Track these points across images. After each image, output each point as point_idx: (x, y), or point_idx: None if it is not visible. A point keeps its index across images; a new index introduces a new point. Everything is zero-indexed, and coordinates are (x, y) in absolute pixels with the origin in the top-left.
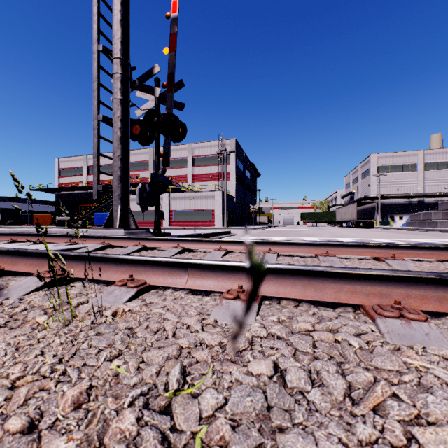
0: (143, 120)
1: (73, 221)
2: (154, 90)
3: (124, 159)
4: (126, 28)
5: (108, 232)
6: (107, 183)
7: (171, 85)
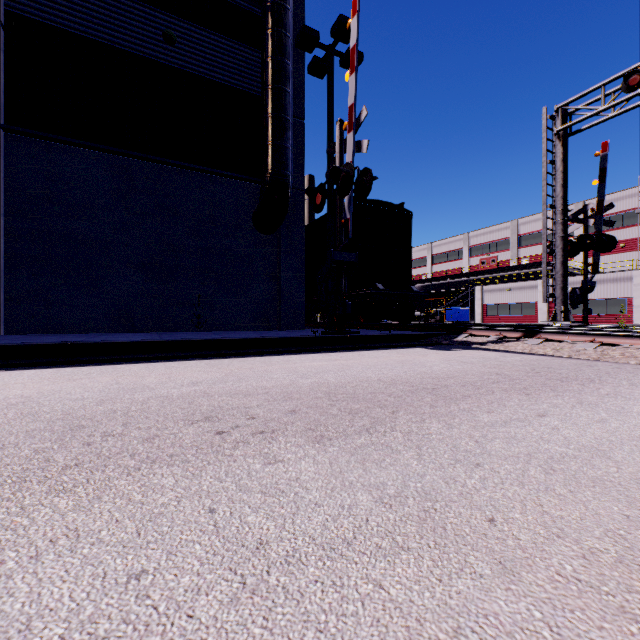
0: (575, 243)
1: (429, 317)
2: (587, 221)
3: (564, 275)
4: (566, 187)
5: (556, 323)
6: (454, 271)
7: (600, 209)
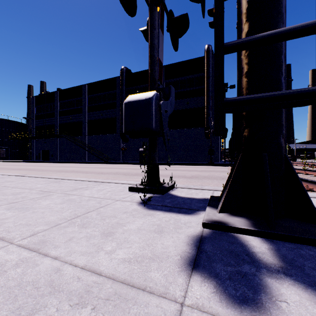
0: None
1: None
2: None
3: None
4: None
5: None
6: None
7: None
